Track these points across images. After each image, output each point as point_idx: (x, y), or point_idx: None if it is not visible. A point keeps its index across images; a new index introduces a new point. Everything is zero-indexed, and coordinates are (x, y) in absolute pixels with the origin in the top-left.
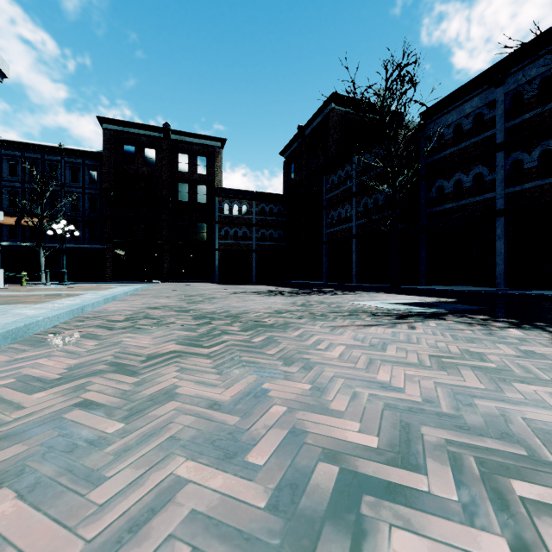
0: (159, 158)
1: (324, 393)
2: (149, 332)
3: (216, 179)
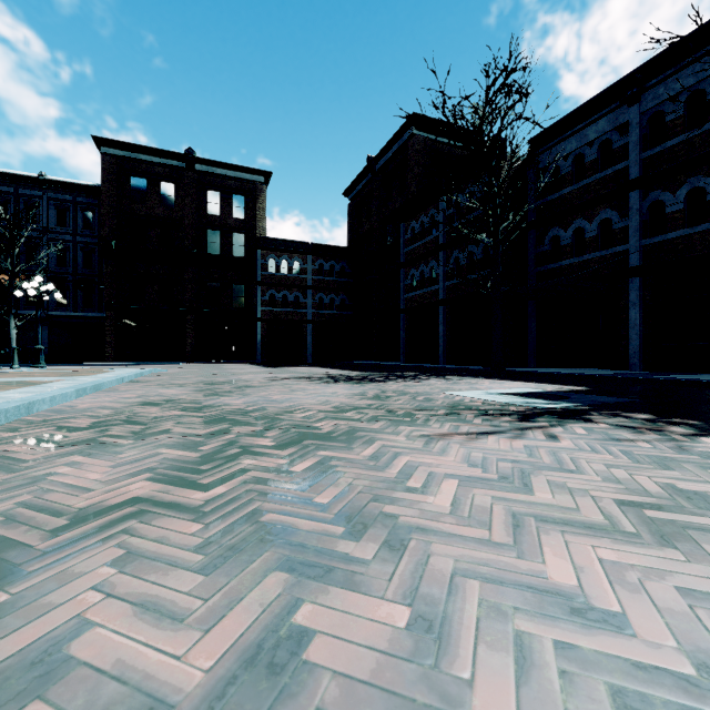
0: (181, 195)
1: (445, 643)
2: (115, 452)
3: (257, 226)
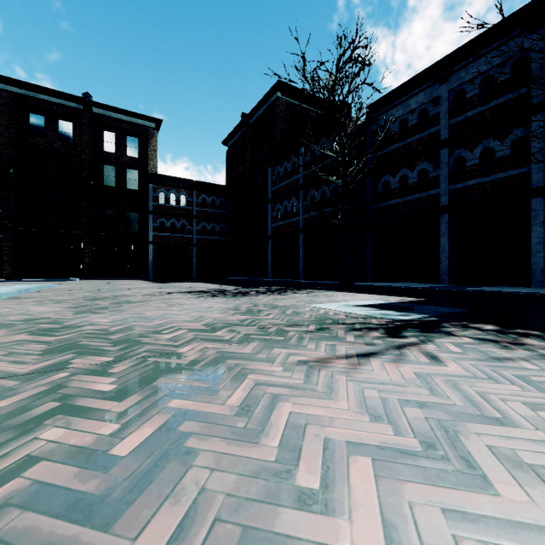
0: (78, 133)
1: None
2: None
3: (149, 164)
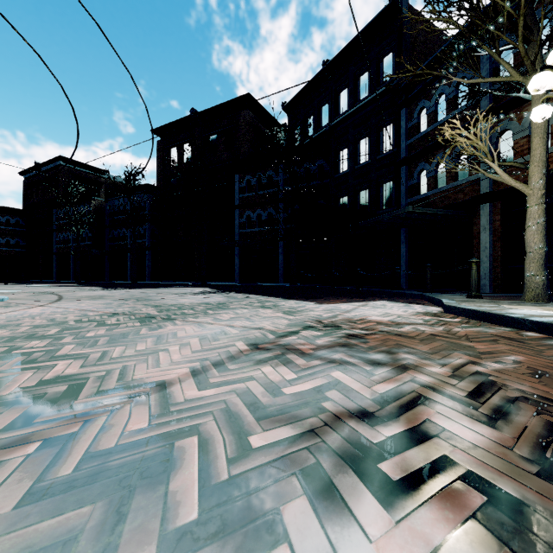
0: None
1: None
2: None
3: None
